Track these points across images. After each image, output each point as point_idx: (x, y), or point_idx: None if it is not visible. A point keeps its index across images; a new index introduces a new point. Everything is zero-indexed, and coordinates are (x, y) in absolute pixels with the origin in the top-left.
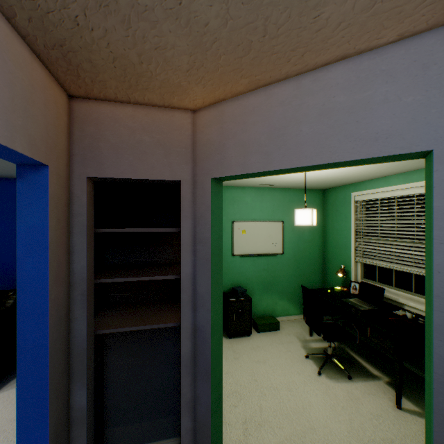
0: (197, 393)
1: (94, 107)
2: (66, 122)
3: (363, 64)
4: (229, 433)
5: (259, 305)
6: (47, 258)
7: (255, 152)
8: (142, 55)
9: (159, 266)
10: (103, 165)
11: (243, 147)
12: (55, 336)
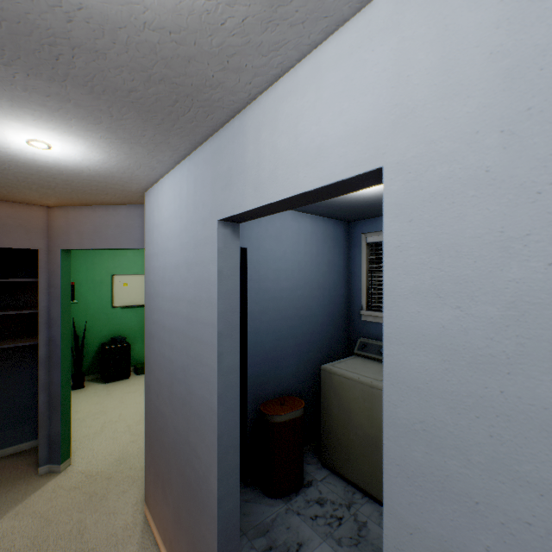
0: (52, 378)
1: None
2: None
3: (132, 209)
4: (89, 430)
5: (143, 352)
6: None
7: (87, 238)
8: (11, 192)
9: (22, 308)
10: None
11: (81, 234)
12: None
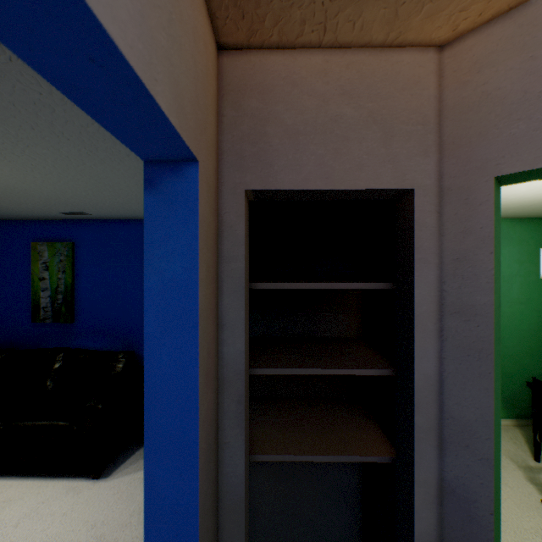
0: None
1: (256, 64)
2: (215, 92)
3: None
4: None
5: None
6: (195, 342)
7: None
8: None
9: (330, 344)
10: (272, 167)
11: None
12: (204, 488)
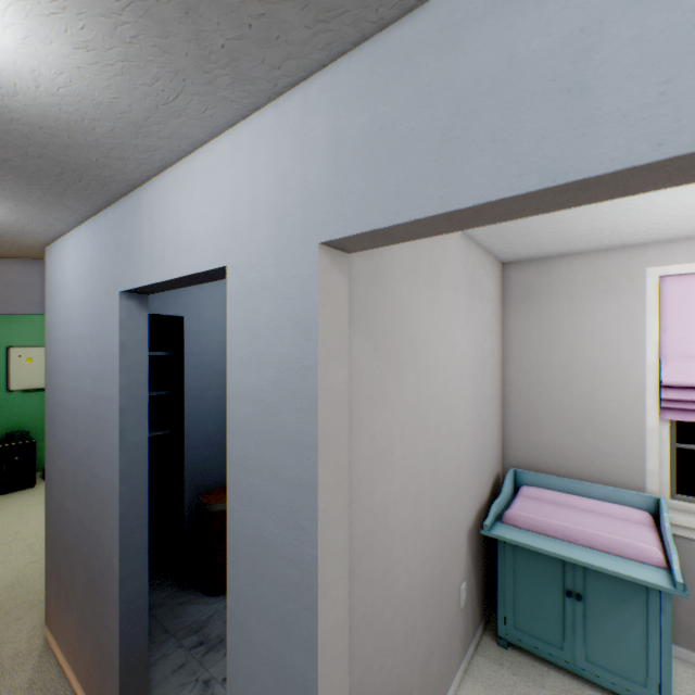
0: None
1: None
2: None
3: (31, 265)
4: None
5: None
6: None
7: None
8: None
9: None
10: None
11: None
12: None
